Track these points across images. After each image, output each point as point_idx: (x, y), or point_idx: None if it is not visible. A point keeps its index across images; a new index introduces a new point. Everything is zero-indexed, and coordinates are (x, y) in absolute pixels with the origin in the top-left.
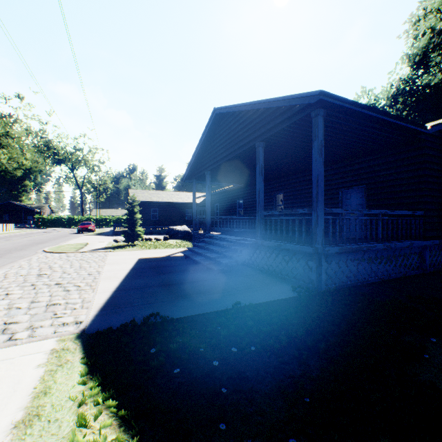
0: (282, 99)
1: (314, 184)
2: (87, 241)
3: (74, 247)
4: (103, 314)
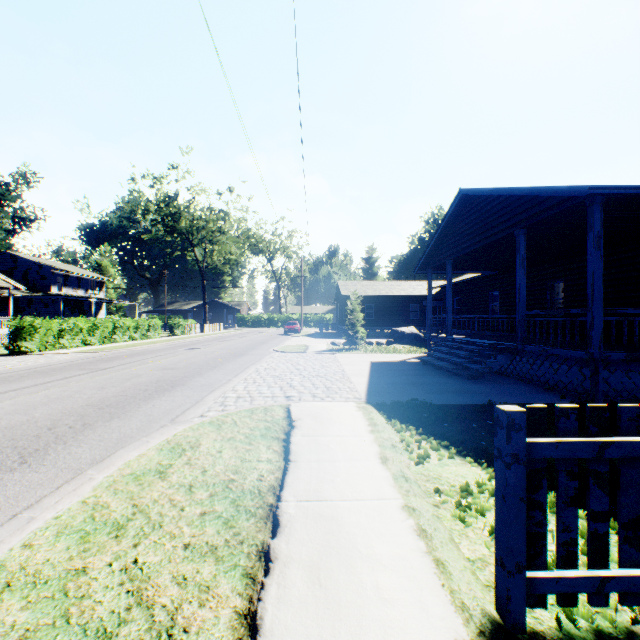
0: (545, 189)
1: (589, 281)
2: (303, 343)
3: (299, 348)
4: (371, 396)
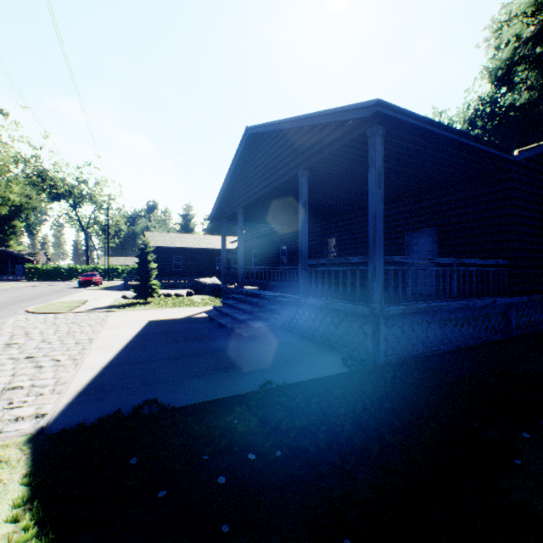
0: (328, 112)
1: (370, 224)
2: (87, 297)
3: (68, 306)
4: (79, 402)
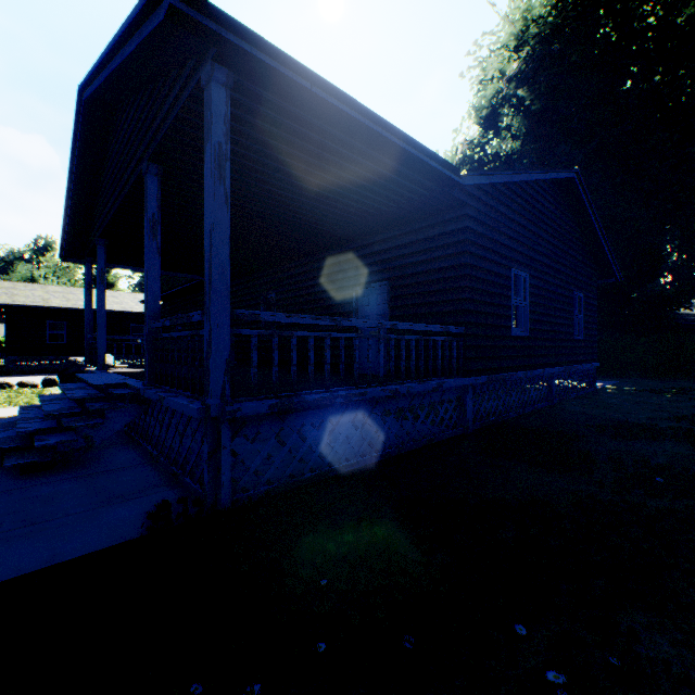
0: (126, 24)
1: (207, 248)
2: None
3: None
4: None
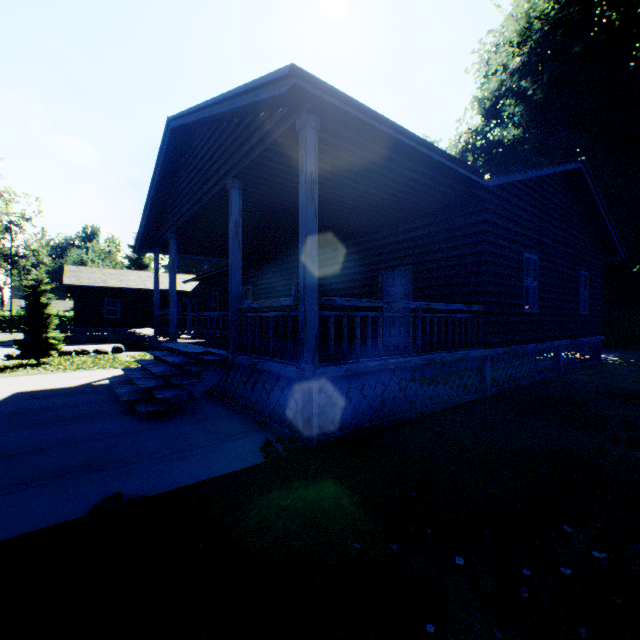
0: (244, 89)
1: (301, 251)
2: None
3: None
4: None
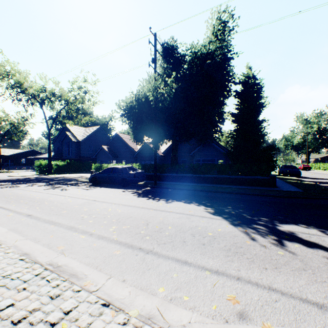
0: None
1: None
2: None
3: None
4: None
